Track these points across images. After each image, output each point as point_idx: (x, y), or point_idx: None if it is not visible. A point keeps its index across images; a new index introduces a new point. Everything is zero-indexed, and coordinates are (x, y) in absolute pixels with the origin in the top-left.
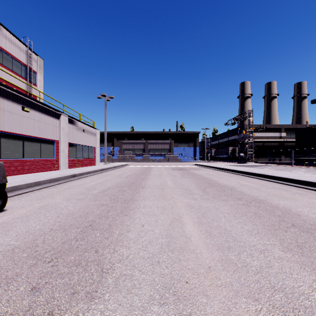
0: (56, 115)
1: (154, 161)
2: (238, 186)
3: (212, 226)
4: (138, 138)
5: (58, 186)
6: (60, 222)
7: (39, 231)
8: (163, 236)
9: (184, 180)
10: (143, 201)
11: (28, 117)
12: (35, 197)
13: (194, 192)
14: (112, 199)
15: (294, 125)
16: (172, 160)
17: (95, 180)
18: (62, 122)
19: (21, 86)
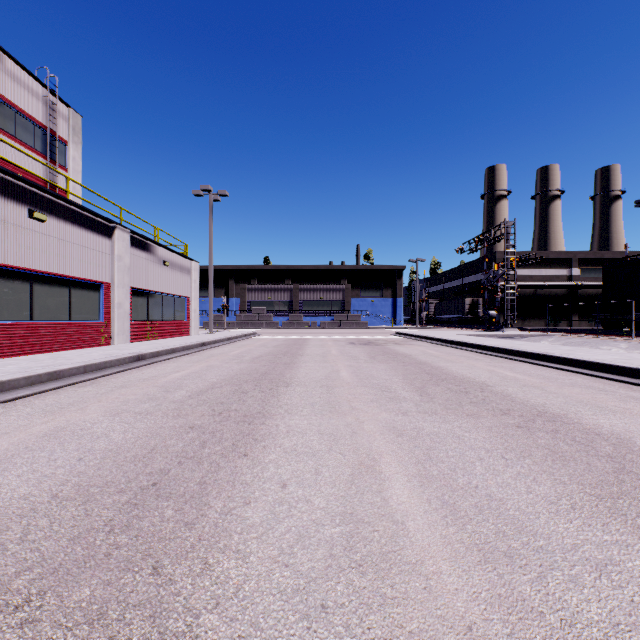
0: (105, 230)
1: (312, 326)
2: (496, 381)
3: (454, 488)
4: (280, 279)
5: (100, 382)
6: (81, 477)
7: (21, 503)
8: (335, 517)
9: (376, 368)
10: (286, 418)
11: (43, 232)
12: (42, 408)
13: (400, 396)
14: (217, 412)
15: (598, 252)
16: (349, 325)
17: (184, 368)
18: (119, 244)
19: (34, 169)
